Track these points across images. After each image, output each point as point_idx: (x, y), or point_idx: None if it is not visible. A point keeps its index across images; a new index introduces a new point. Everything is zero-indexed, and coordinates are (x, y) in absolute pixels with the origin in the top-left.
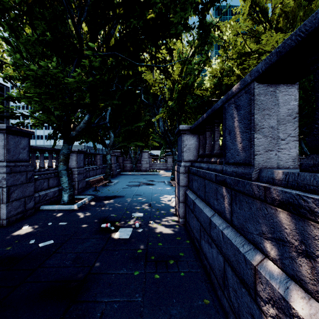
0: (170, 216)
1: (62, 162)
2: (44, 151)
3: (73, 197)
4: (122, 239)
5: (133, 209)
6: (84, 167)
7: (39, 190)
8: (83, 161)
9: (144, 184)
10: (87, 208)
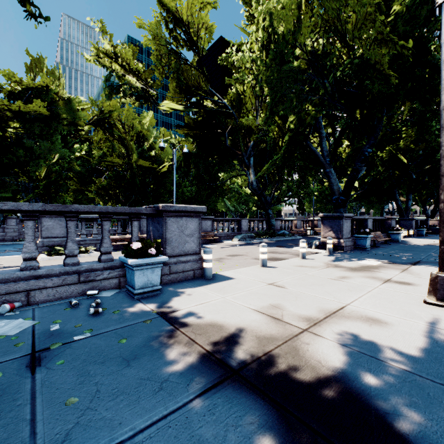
0: None
1: None
2: None
3: None
4: None
5: None
6: None
7: None
8: None
9: (11, 251)
10: None
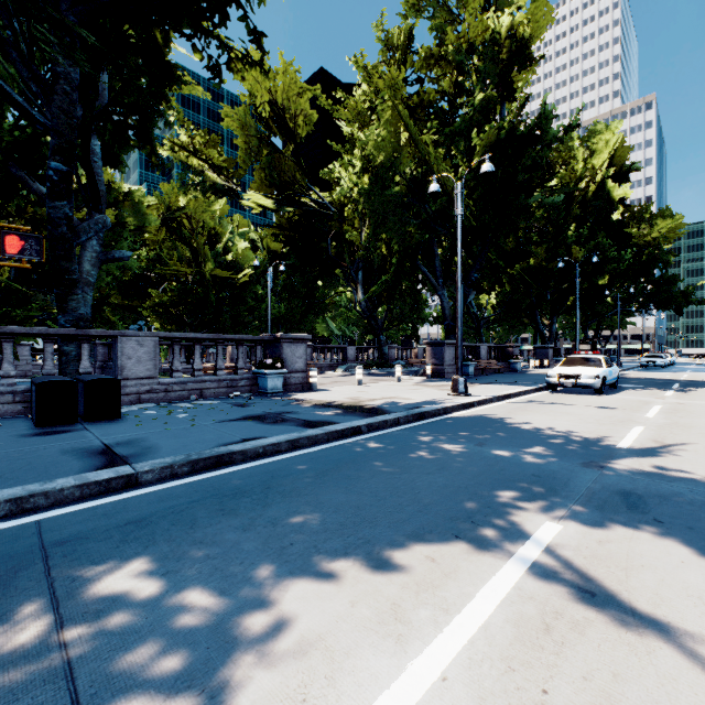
0: None
1: None
2: None
3: None
4: None
5: None
6: None
7: None
8: None
9: None
10: None
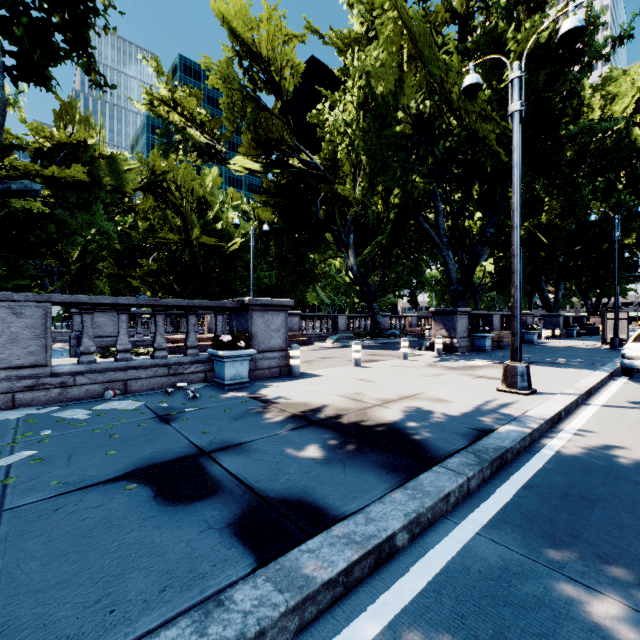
0: None
1: None
2: None
3: None
4: None
5: None
6: None
7: None
8: None
9: None
10: None
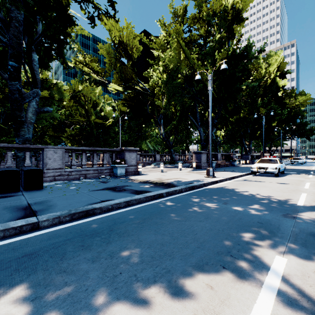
0: None
1: None
2: None
3: None
4: None
5: None
6: None
7: None
8: None
9: None
10: None
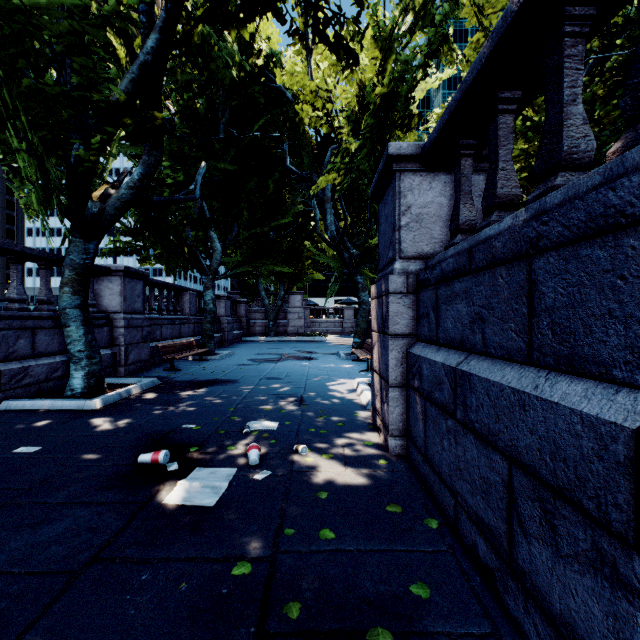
0: (357, 431)
1: (67, 287)
2: (23, 258)
3: (100, 380)
4: (192, 508)
5: (252, 410)
6: (150, 315)
7: (0, 358)
8: (142, 298)
9: (290, 357)
10: (128, 408)
